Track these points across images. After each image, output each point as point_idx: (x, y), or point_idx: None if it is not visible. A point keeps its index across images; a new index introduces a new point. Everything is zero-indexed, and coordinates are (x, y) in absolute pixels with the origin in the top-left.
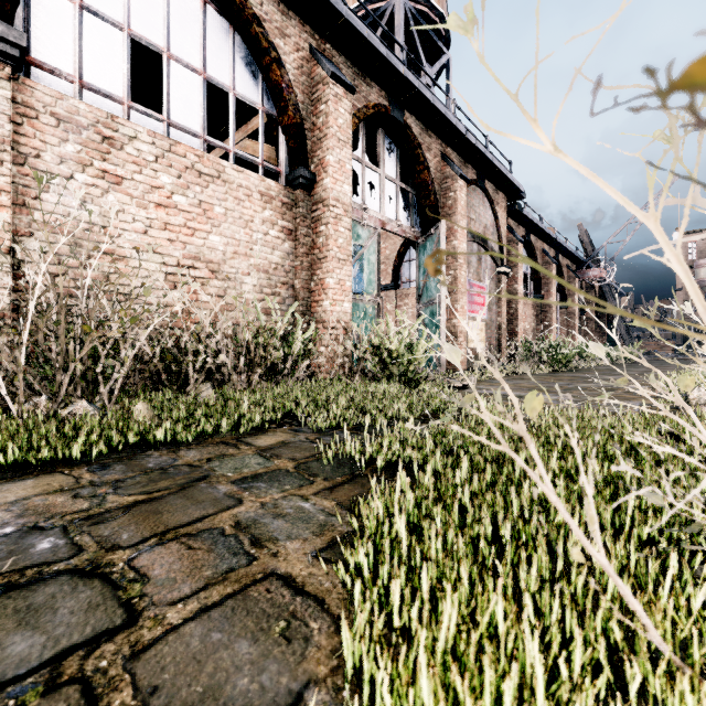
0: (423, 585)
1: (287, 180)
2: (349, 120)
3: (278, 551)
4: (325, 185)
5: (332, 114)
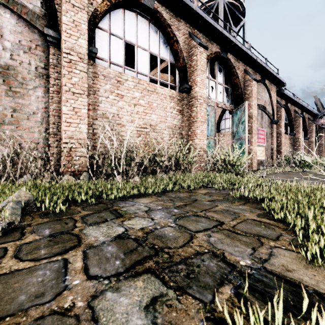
0: (308, 214)
1: (179, 89)
2: (205, 62)
3: (244, 215)
4: (196, 91)
5: (199, 60)
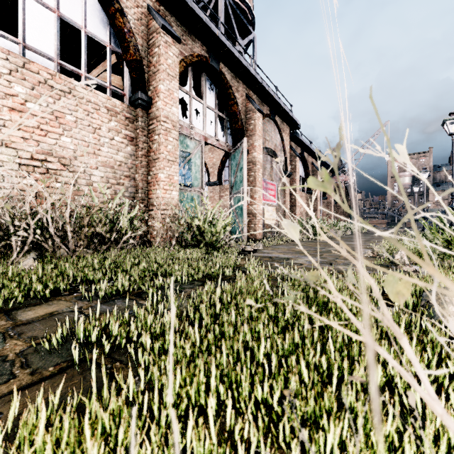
0: None
1: (130, 101)
2: (176, 62)
3: None
4: (158, 106)
5: (163, 55)
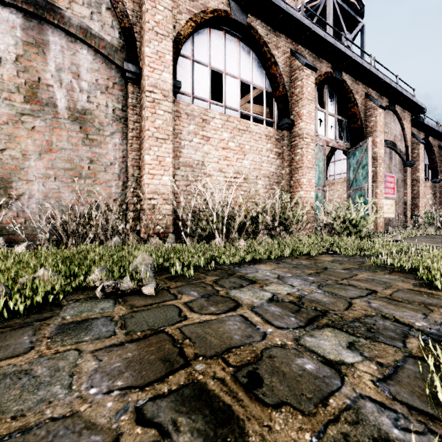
0: None
1: (277, 126)
2: (313, 87)
3: (396, 284)
4: (301, 127)
5: (305, 86)
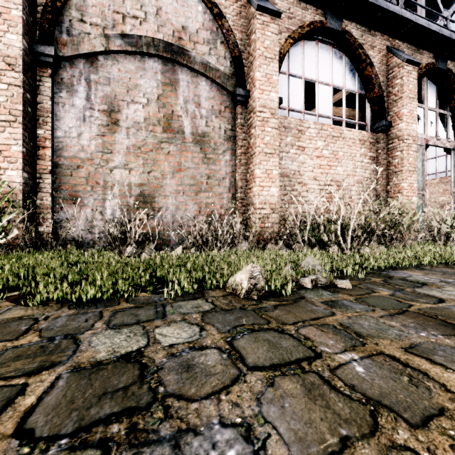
0: None
1: (371, 129)
2: (415, 84)
3: None
4: (400, 128)
5: (405, 84)
